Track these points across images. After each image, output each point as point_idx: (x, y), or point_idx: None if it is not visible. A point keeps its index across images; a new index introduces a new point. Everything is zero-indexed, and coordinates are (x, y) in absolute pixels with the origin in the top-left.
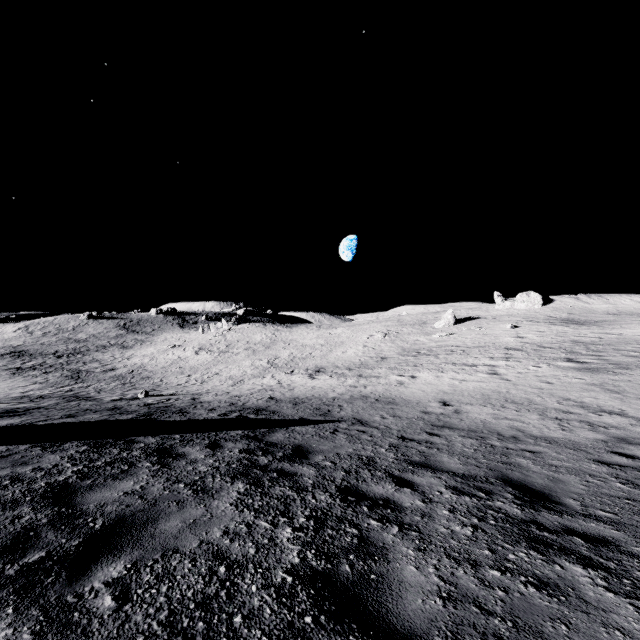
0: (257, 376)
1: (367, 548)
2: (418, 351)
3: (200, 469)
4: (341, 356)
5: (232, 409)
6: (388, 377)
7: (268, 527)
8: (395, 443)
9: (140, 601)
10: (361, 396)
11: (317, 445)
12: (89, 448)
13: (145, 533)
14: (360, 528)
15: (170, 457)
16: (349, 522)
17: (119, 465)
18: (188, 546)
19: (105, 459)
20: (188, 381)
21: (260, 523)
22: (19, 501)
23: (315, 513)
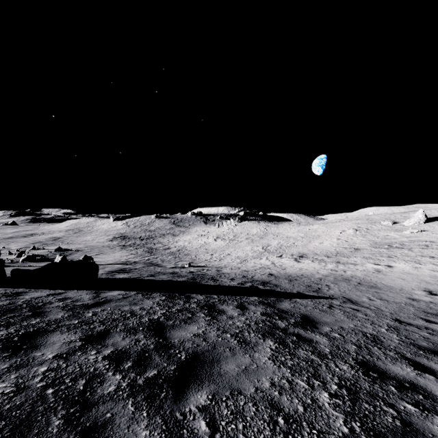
0: (256, 257)
1: (415, 436)
2: (390, 244)
3: (237, 324)
4: (318, 246)
5: (245, 280)
6: (364, 265)
7: (306, 387)
8: (393, 325)
9: (225, 433)
10: (343, 279)
11: (320, 317)
12: (166, 298)
13: (214, 370)
14: (397, 409)
15: (215, 311)
16: (382, 400)
17: (186, 313)
18: (247, 390)
19: (177, 307)
20: (211, 258)
21: (298, 381)
22: (136, 329)
23: (344, 382)
